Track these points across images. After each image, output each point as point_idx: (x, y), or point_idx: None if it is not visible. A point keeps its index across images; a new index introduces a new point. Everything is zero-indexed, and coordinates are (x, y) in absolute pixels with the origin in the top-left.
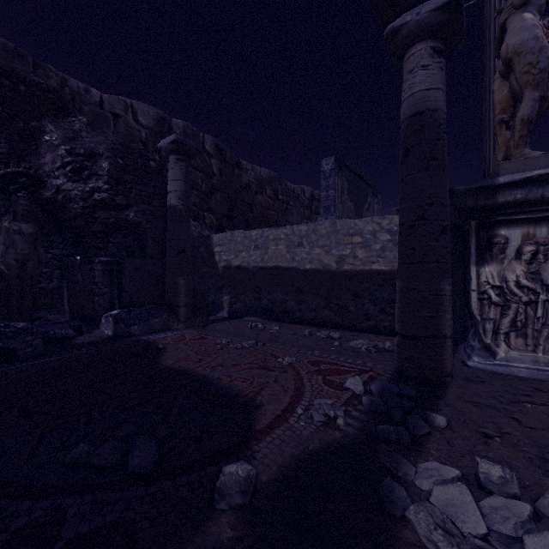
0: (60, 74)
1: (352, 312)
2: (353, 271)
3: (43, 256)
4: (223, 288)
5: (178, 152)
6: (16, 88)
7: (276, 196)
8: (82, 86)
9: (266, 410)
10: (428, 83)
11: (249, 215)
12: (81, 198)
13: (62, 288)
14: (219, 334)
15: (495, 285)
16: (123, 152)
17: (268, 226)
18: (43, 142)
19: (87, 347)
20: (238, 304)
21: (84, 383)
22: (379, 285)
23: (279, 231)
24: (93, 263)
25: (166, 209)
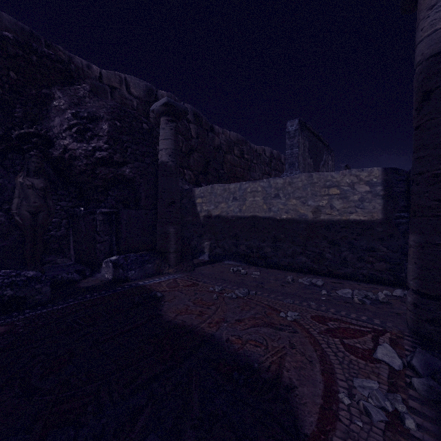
0: (67, 53)
1: (328, 259)
2: (330, 221)
3: (52, 207)
4: (204, 235)
5: (169, 113)
6: (29, 58)
7: (242, 156)
8: (85, 63)
9: (303, 396)
10: None
11: (220, 172)
12: (85, 156)
13: (68, 235)
14: (208, 280)
15: None
16: (120, 115)
17: (235, 181)
18: (52, 107)
19: (91, 293)
20: (217, 249)
21: (90, 343)
22: (357, 234)
23: (256, 184)
24: (95, 214)
25: (156, 166)
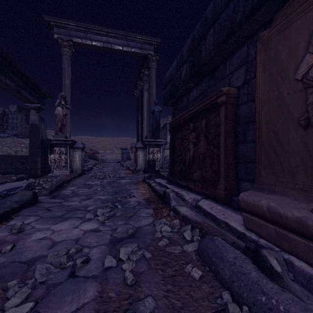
0: None
1: (21, 169)
2: (22, 155)
3: None
4: None
5: None
6: None
7: None
8: None
9: None
10: (35, 119)
11: None
12: None
13: None
14: None
15: (53, 158)
16: None
17: None
18: None
19: None
20: None
21: None
22: None
23: None
24: None
25: None
